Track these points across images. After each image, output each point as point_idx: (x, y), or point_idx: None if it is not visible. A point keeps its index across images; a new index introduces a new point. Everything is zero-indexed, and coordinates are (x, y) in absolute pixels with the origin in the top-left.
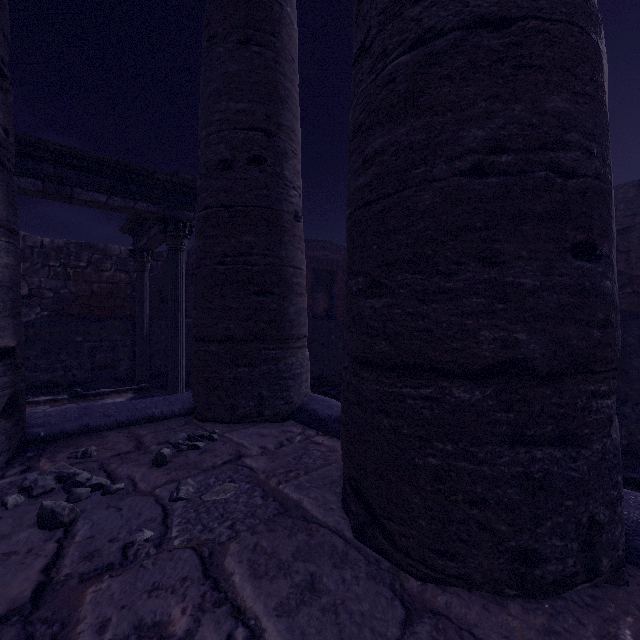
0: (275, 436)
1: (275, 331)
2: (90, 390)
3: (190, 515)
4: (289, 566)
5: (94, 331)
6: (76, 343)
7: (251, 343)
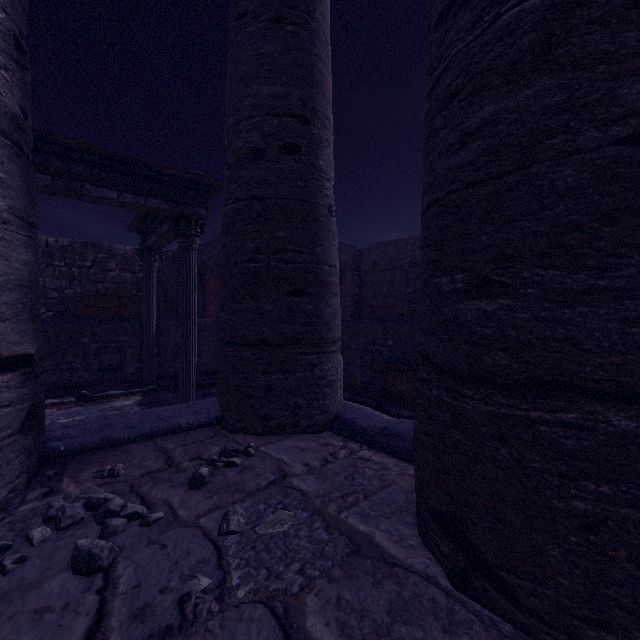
0: (316, 450)
1: (311, 334)
2: (97, 392)
3: (248, 554)
4: (388, 630)
5: (101, 332)
6: (82, 344)
7: (286, 348)
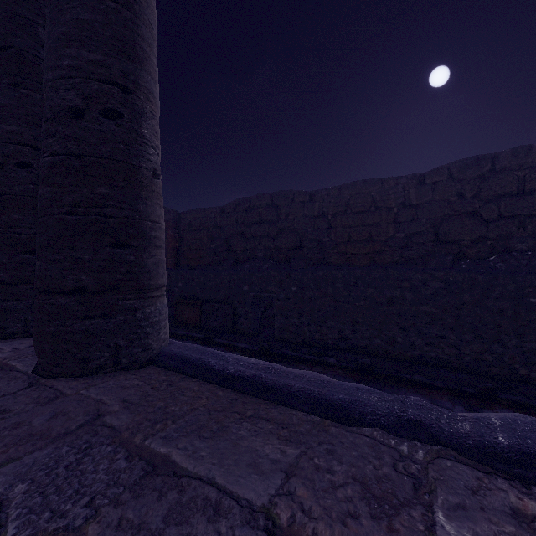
0: (31, 343)
1: None
2: None
3: None
4: None
5: None
6: None
7: (19, 285)
